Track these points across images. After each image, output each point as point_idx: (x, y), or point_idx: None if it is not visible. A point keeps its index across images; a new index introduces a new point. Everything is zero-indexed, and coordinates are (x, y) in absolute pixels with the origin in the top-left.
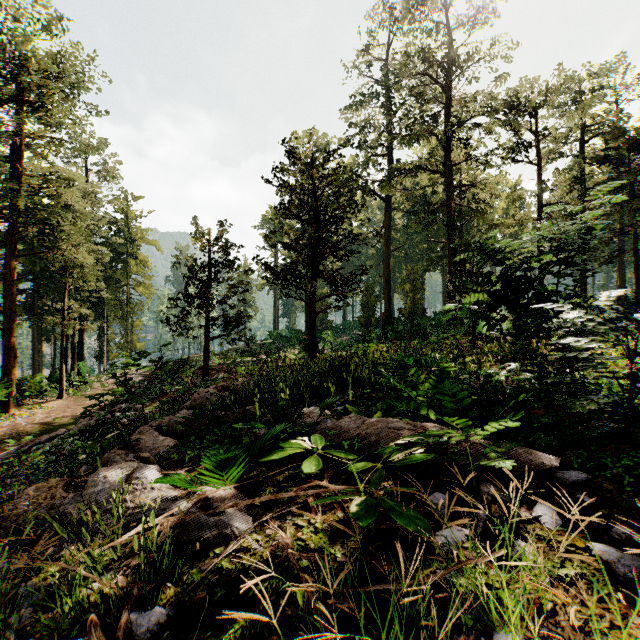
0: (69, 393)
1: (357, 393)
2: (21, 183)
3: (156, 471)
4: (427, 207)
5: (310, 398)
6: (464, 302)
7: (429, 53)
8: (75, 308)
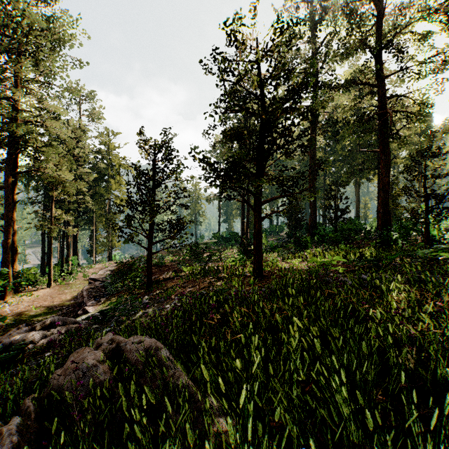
0: (58, 282)
1: None
2: (17, 116)
3: None
4: (362, 116)
5: None
6: None
7: None
8: (60, 215)
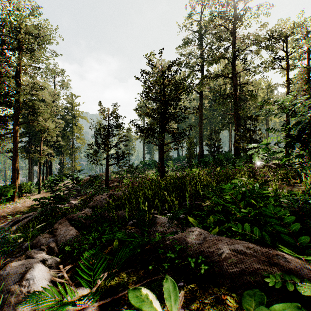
0: (43, 191)
1: (191, 203)
2: (20, 89)
3: (44, 271)
4: (223, 95)
5: (161, 206)
6: (263, 144)
7: (224, 13)
8: (46, 149)
